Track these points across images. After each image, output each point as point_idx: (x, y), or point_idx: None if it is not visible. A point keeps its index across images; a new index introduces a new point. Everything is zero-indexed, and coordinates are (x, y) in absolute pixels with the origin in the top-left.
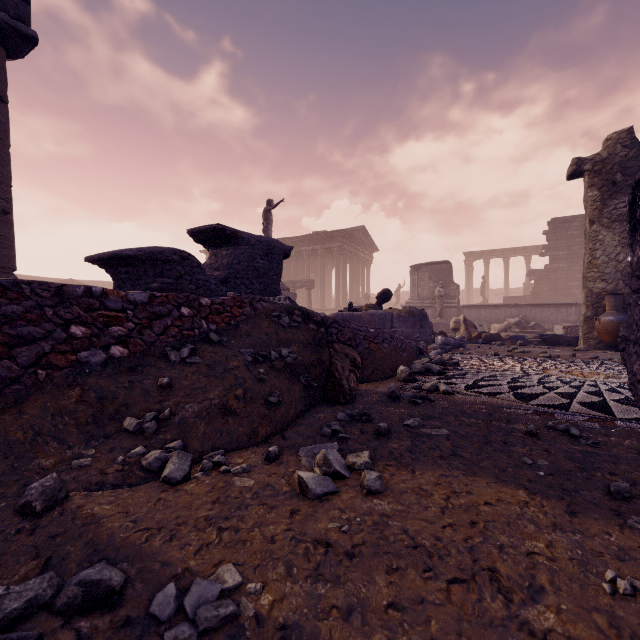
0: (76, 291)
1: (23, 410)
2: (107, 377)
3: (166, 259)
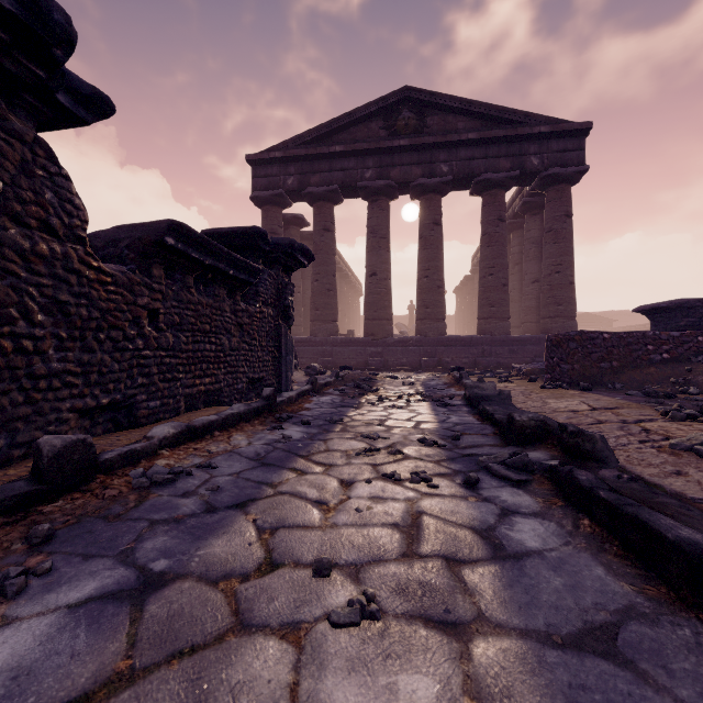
0: (649, 334)
1: (633, 372)
2: (661, 365)
3: (690, 306)
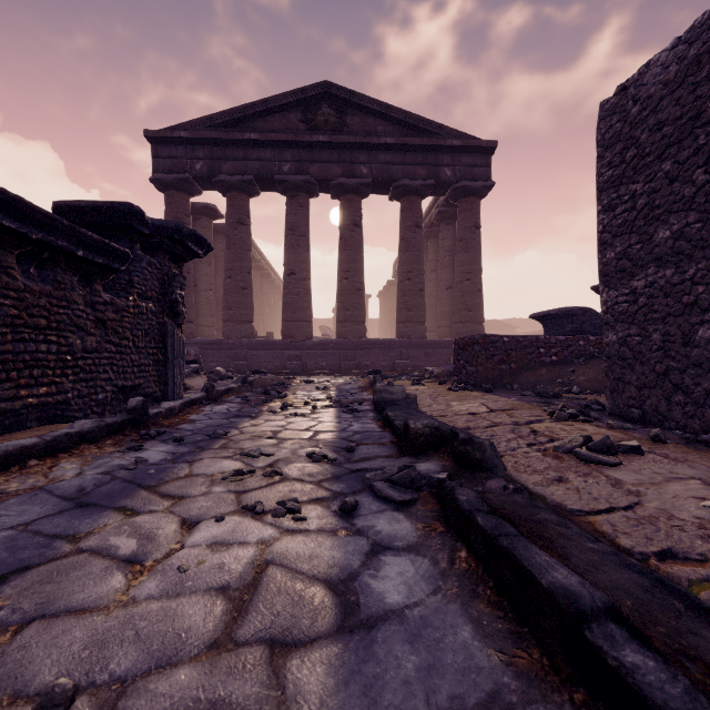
0: (541, 338)
1: (528, 373)
2: (551, 367)
3: (574, 314)
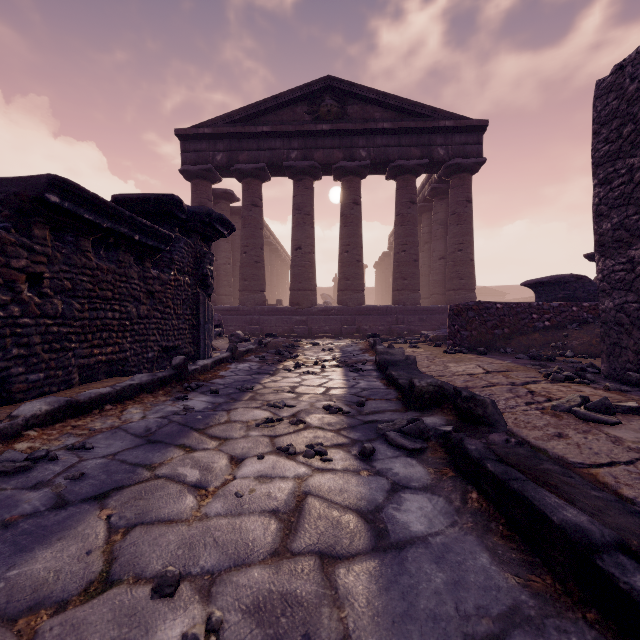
0: (534, 304)
1: (521, 337)
2: (543, 332)
3: (566, 281)
